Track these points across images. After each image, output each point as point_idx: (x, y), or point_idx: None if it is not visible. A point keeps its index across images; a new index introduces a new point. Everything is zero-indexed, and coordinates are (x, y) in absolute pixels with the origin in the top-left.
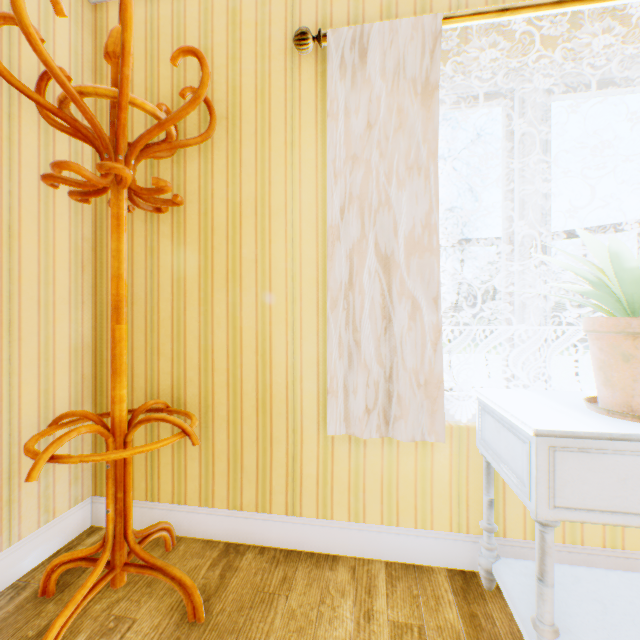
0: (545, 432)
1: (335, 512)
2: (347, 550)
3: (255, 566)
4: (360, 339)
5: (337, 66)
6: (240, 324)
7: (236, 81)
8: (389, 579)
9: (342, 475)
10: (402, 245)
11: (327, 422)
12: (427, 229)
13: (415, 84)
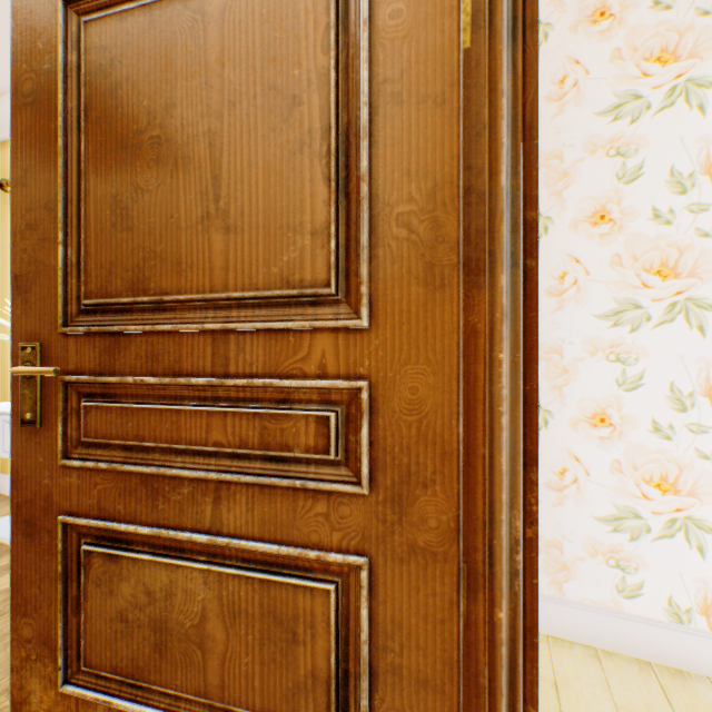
0: None
1: None
2: None
3: None
4: None
5: None
6: None
7: None
8: None
9: None
10: None
11: None
12: None
13: None
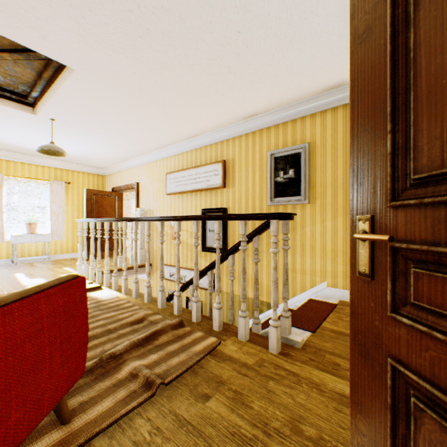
0: (16, 235)
1: None
2: None
3: None
4: None
5: None
6: None
7: None
8: None
9: None
10: None
11: None
12: (1, 209)
13: None
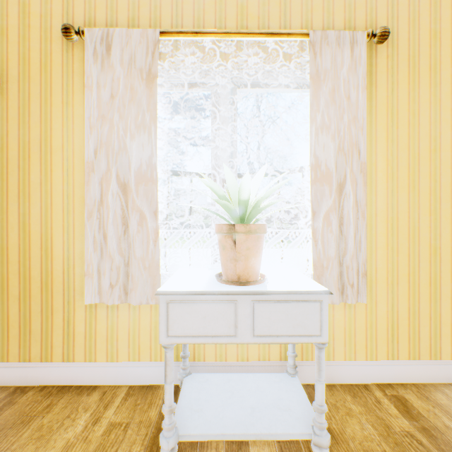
0: (162, 292)
1: (98, 356)
2: (105, 381)
3: (31, 400)
4: (107, 238)
5: (92, 54)
6: (29, 229)
7: (26, 54)
8: (126, 396)
9: (103, 331)
10: (133, 177)
11: (85, 295)
12: (150, 167)
13: (142, 72)
